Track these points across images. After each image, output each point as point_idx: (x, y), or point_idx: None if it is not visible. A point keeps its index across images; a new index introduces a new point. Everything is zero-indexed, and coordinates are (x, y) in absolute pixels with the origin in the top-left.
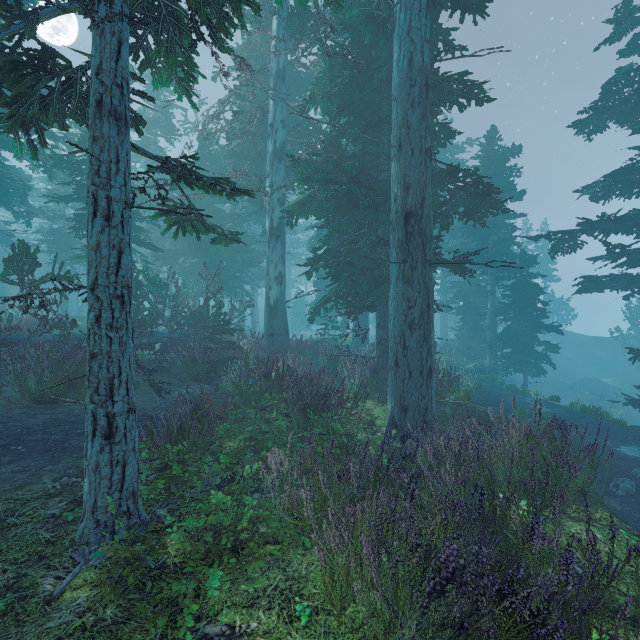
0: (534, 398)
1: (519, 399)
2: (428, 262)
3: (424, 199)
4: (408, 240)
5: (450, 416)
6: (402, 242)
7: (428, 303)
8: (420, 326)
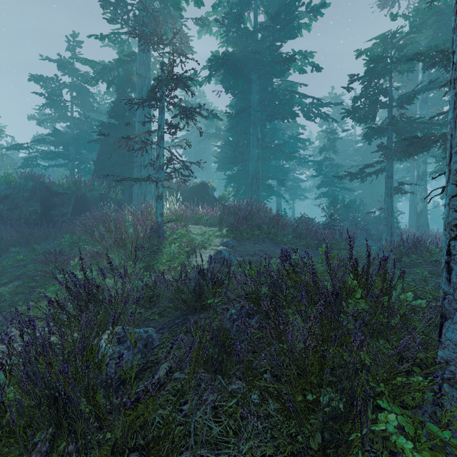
0: None
1: None
2: None
3: None
4: None
5: None
6: None
7: None
8: None
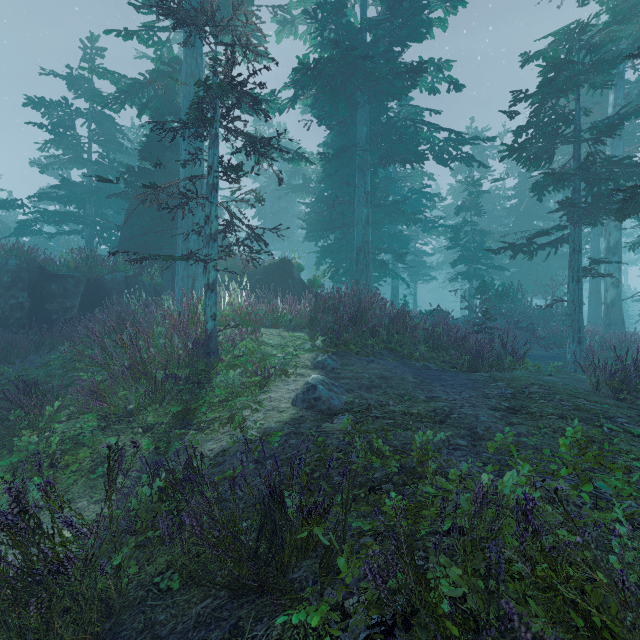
0: None
1: None
2: None
3: None
4: None
5: None
6: None
7: None
8: None
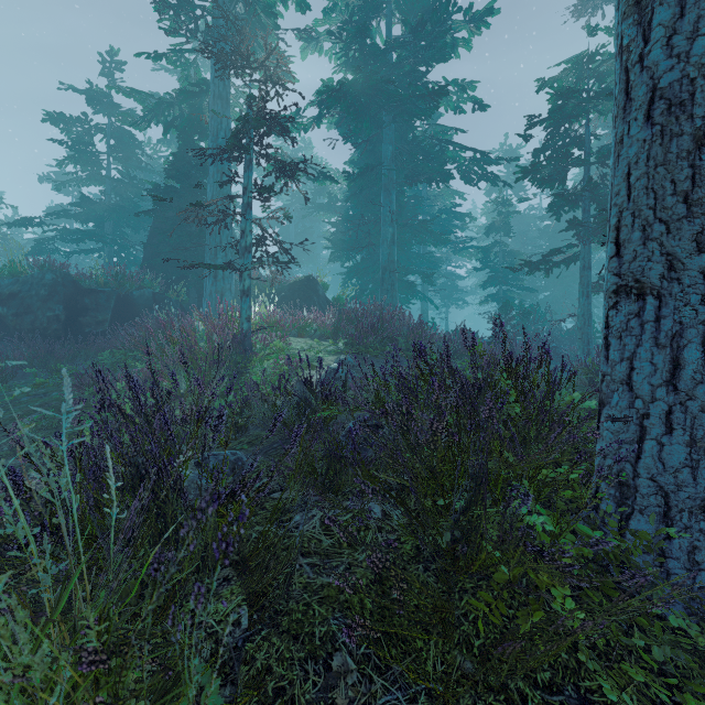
0: None
1: None
2: None
3: None
4: None
5: None
6: None
7: None
8: None
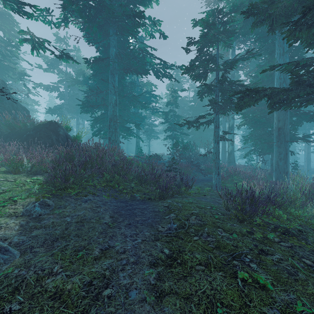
0: None
1: None
2: (286, 141)
3: (285, 124)
4: (279, 135)
5: None
6: (277, 136)
7: (286, 153)
8: (283, 159)
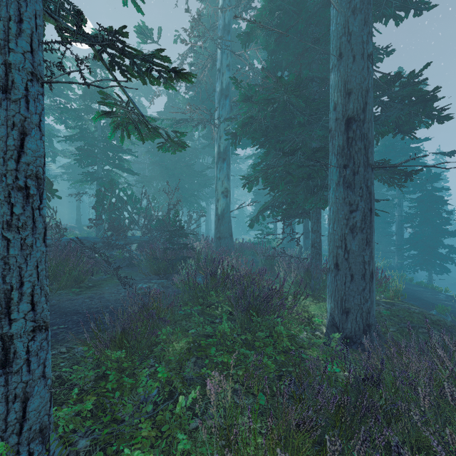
0: (446, 295)
1: (432, 295)
2: (370, 166)
3: (366, 104)
4: (349, 145)
5: (387, 317)
6: (343, 148)
7: (370, 207)
8: (362, 230)
